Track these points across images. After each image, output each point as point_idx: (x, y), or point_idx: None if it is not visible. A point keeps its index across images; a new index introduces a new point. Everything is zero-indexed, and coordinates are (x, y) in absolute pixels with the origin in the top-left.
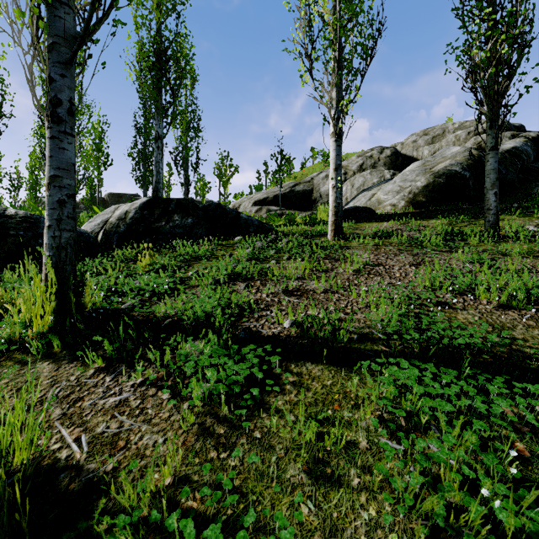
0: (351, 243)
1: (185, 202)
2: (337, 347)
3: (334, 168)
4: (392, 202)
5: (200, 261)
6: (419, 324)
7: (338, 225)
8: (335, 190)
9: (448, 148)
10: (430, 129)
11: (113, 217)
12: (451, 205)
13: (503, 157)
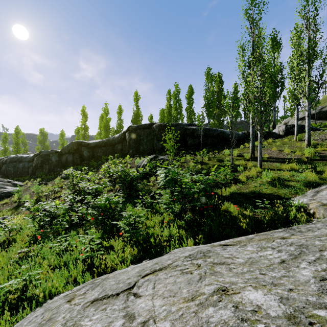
0: None
1: (294, 125)
2: None
3: None
4: None
5: None
6: None
7: None
8: None
9: None
10: None
11: (280, 130)
12: None
13: None
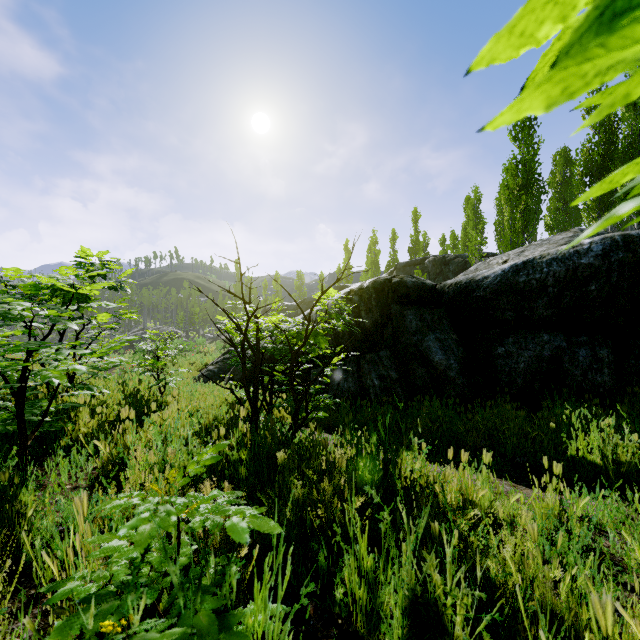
0: None
1: None
2: None
3: None
4: None
5: None
6: None
7: None
8: None
9: None
10: None
11: None
12: None
13: None
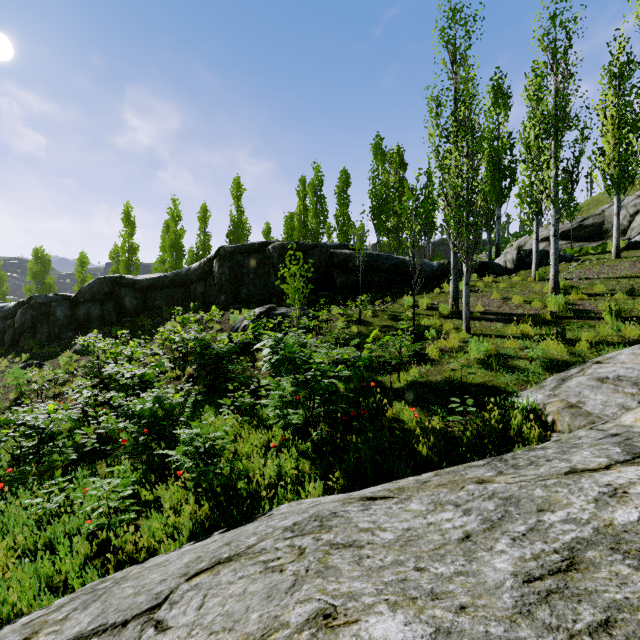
0: (624, 260)
1: (532, 250)
2: (609, 277)
3: (615, 229)
4: None
5: None
6: (633, 274)
7: (618, 253)
8: (616, 238)
9: None
10: None
11: (509, 259)
12: None
13: None
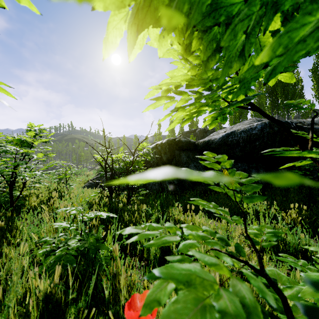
0: None
1: None
2: None
3: None
4: None
5: None
6: None
7: None
8: None
9: None
10: None
11: None
12: None
13: None
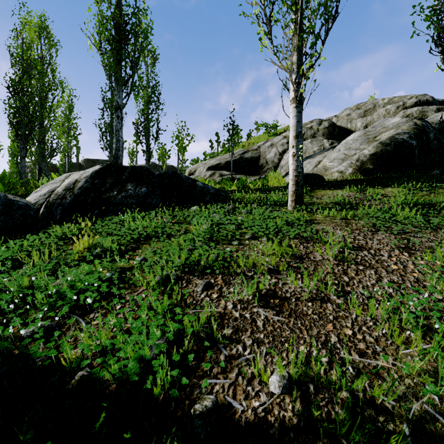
0: (315, 216)
1: (140, 170)
2: None
3: (295, 135)
4: (340, 169)
5: (151, 240)
6: None
7: (299, 195)
8: (296, 159)
9: (386, 119)
10: (362, 104)
11: (60, 187)
12: (399, 173)
13: (440, 127)
